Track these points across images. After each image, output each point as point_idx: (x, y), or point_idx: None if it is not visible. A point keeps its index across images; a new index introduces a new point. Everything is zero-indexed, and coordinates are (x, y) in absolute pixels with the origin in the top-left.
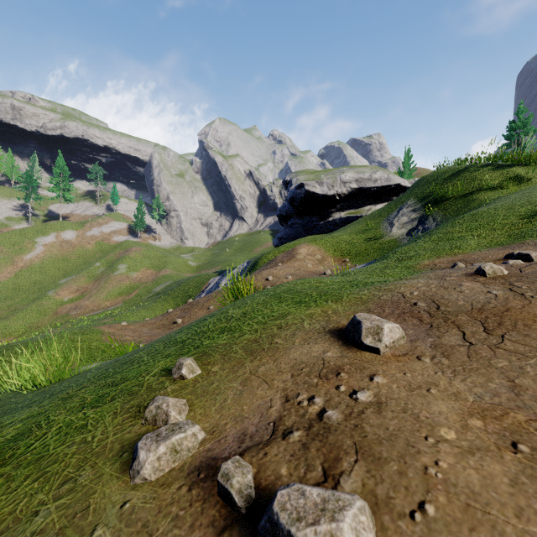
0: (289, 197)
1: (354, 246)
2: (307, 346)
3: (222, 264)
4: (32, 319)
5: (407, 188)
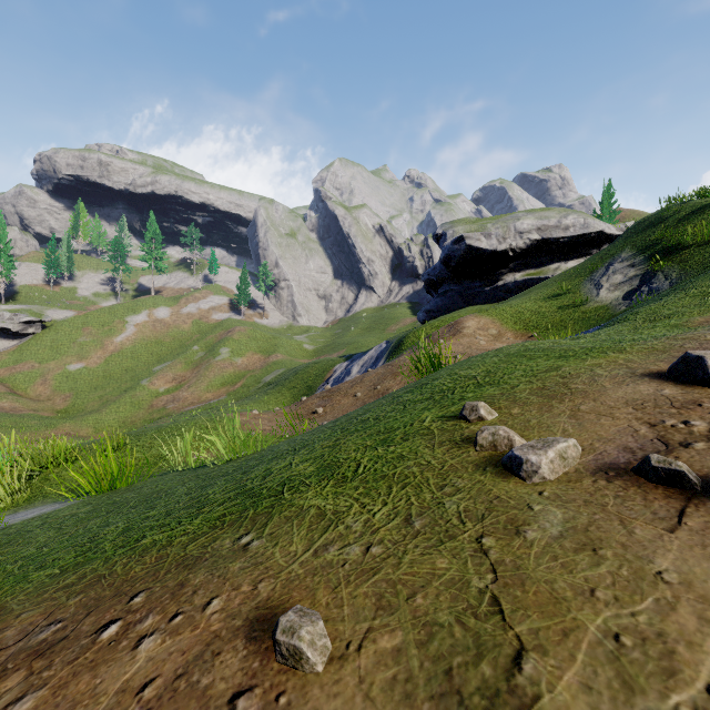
0: (442, 256)
1: (543, 316)
2: (627, 387)
3: (347, 347)
4: (125, 412)
5: (613, 236)
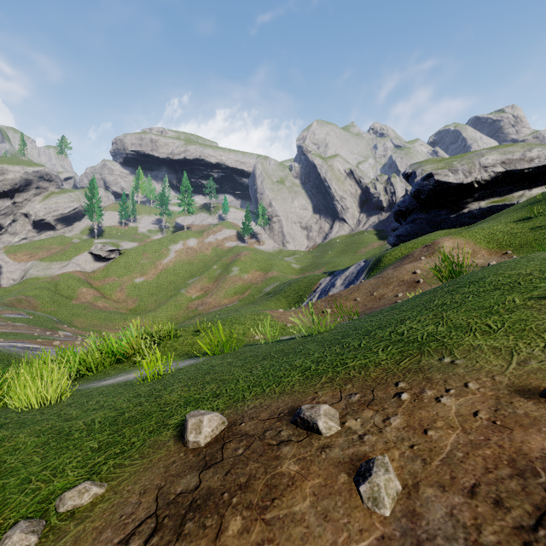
0: (413, 190)
1: (516, 236)
2: None
3: (326, 266)
4: (171, 311)
5: None
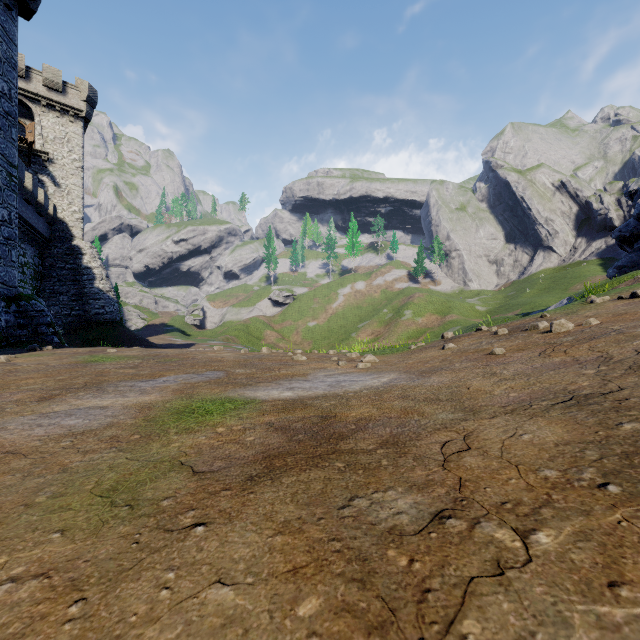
0: (635, 213)
1: None
2: None
3: (522, 308)
4: None
5: None
